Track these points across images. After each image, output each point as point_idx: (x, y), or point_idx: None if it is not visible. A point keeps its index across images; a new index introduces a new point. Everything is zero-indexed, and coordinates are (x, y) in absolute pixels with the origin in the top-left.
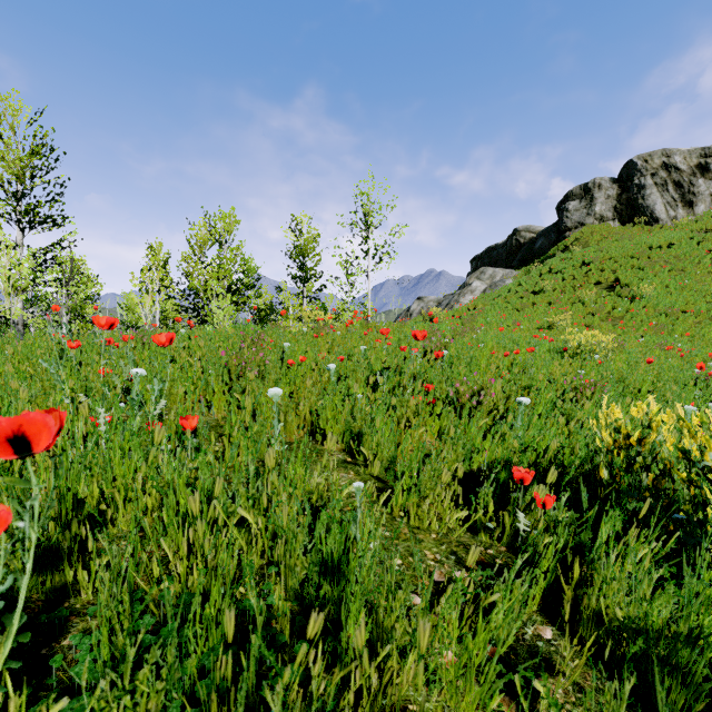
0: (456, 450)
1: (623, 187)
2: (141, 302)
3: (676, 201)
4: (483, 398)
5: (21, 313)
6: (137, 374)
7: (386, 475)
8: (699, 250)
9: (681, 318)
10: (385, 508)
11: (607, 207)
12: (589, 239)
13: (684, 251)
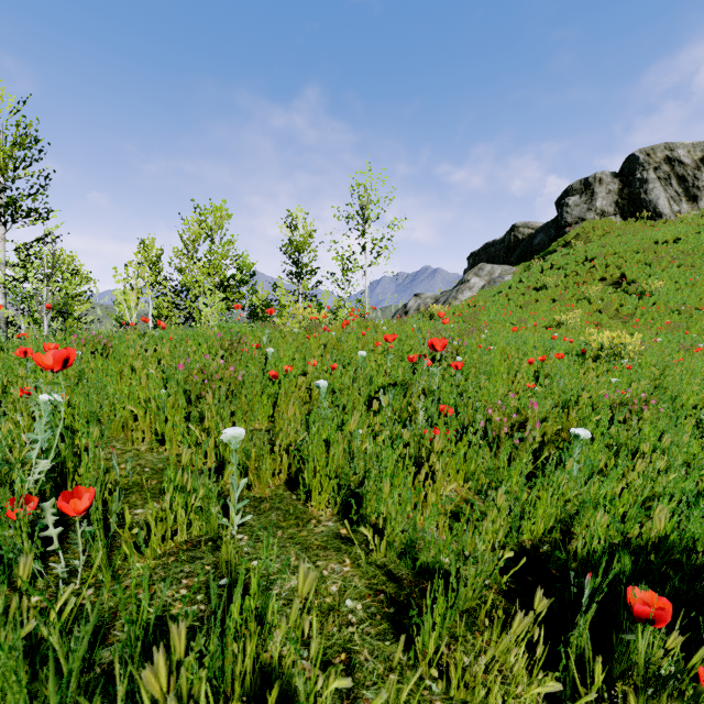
0: (500, 517)
1: (625, 181)
2: (125, 298)
3: (680, 196)
4: (528, 433)
5: (2, 310)
6: (46, 401)
7: (399, 563)
8: None
9: (695, 316)
10: (403, 652)
11: (609, 202)
12: (590, 235)
13: (692, 246)
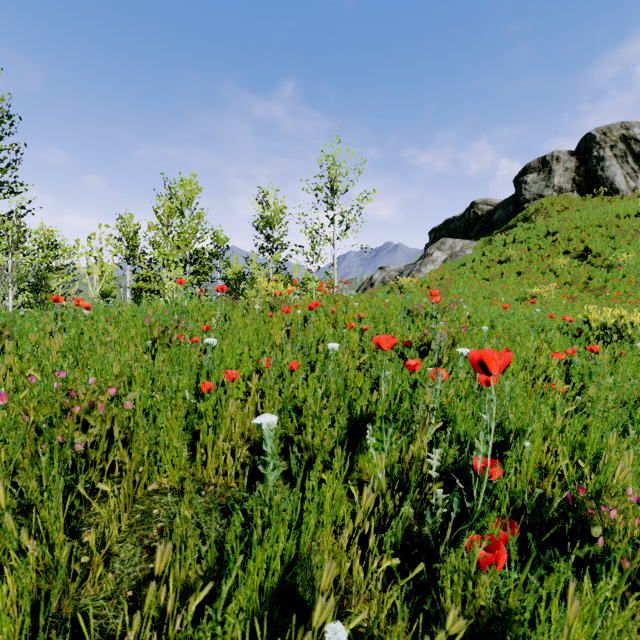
0: None
1: (581, 159)
2: (88, 272)
3: (637, 172)
4: None
5: None
6: None
7: None
8: None
9: None
10: None
11: (566, 179)
12: (549, 210)
13: None
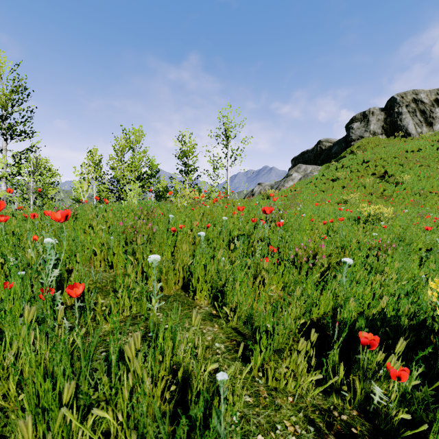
0: (300, 304)
1: (388, 114)
2: (81, 186)
3: (422, 122)
4: (317, 260)
5: (5, 193)
6: (49, 242)
7: (244, 327)
8: (438, 153)
9: (429, 196)
10: (245, 366)
11: (378, 126)
12: (366, 146)
13: (428, 154)
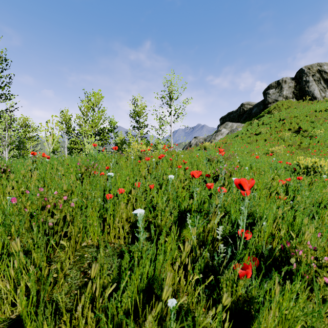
0: None
1: (297, 82)
2: (46, 139)
3: (325, 88)
4: None
5: None
6: None
7: None
8: None
9: None
10: None
11: (289, 92)
12: (281, 108)
13: None
